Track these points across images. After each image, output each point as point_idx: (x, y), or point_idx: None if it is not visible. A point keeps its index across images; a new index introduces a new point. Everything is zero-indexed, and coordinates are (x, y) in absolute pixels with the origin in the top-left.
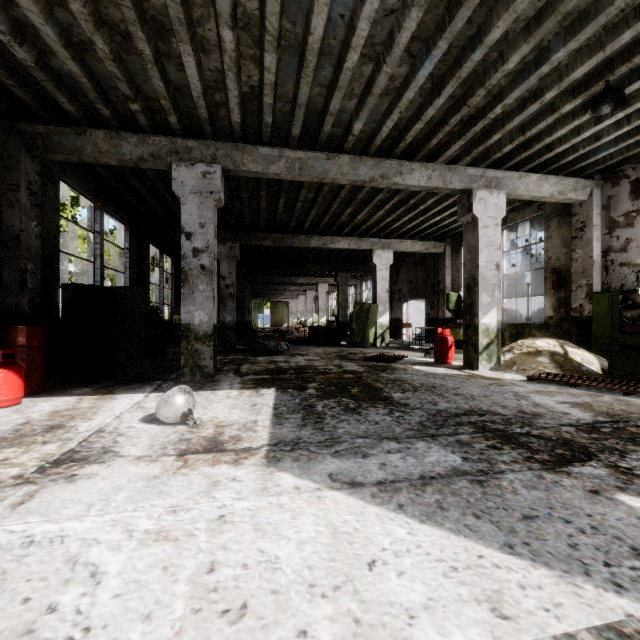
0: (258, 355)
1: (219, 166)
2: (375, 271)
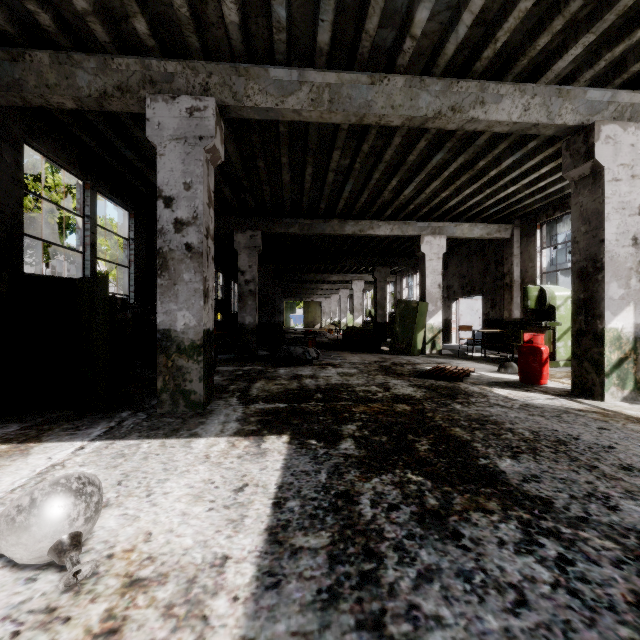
0: (280, 365)
1: (212, 99)
2: (424, 262)
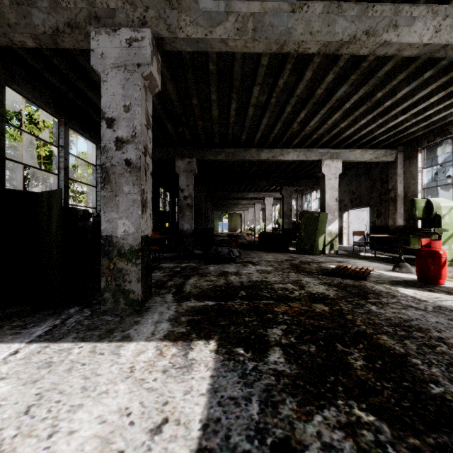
0: (210, 262)
1: (148, 30)
2: (323, 181)
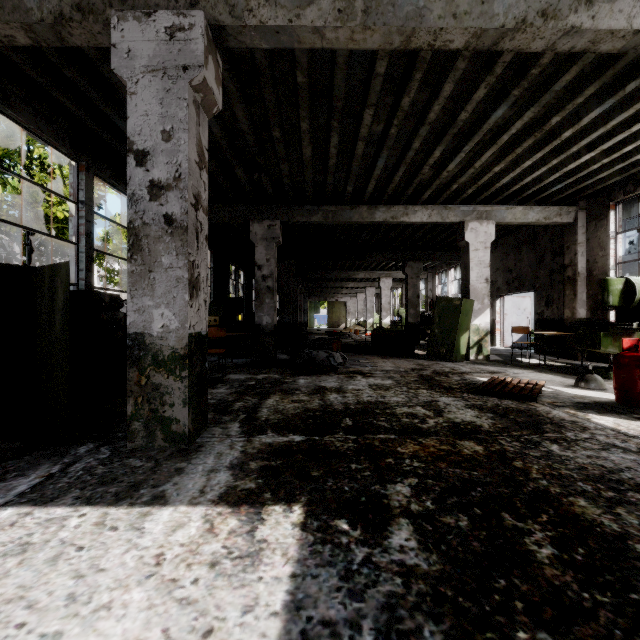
0: (300, 373)
1: (200, 13)
2: (467, 252)
